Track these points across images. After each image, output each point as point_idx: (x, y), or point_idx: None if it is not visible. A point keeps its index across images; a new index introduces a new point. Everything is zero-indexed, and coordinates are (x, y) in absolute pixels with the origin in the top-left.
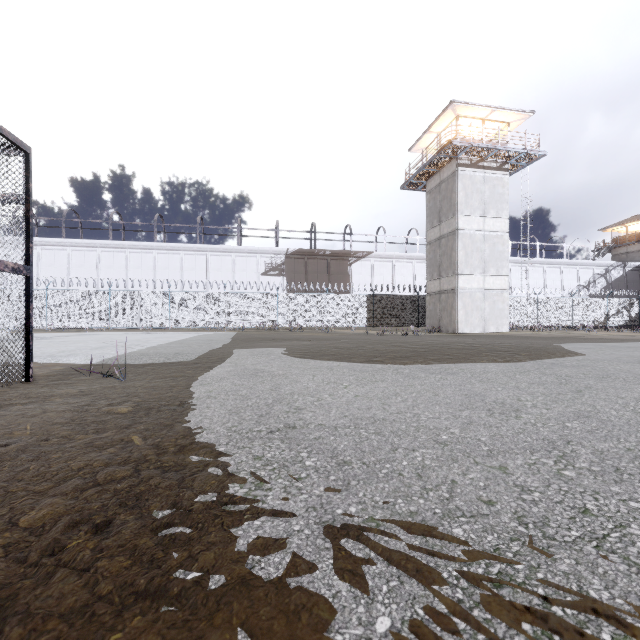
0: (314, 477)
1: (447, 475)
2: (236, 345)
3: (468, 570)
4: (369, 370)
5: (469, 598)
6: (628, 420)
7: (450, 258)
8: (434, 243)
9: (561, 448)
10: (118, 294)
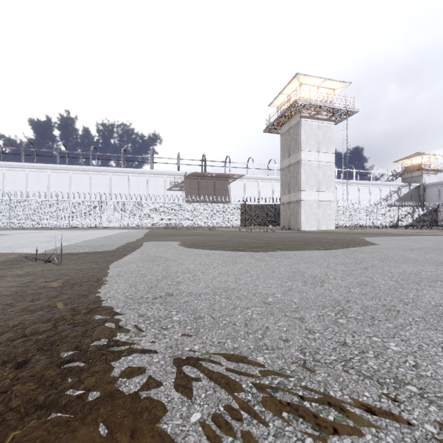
0: (176, 327)
1: (264, 324)
2: (146, 239)
3: (259, 382)
4: (233, 256)
5: (255, 399)
6: (390, 286)
7: (296, 179)
8: (285, 169)
9: (342, 305)
10: (63, 203)
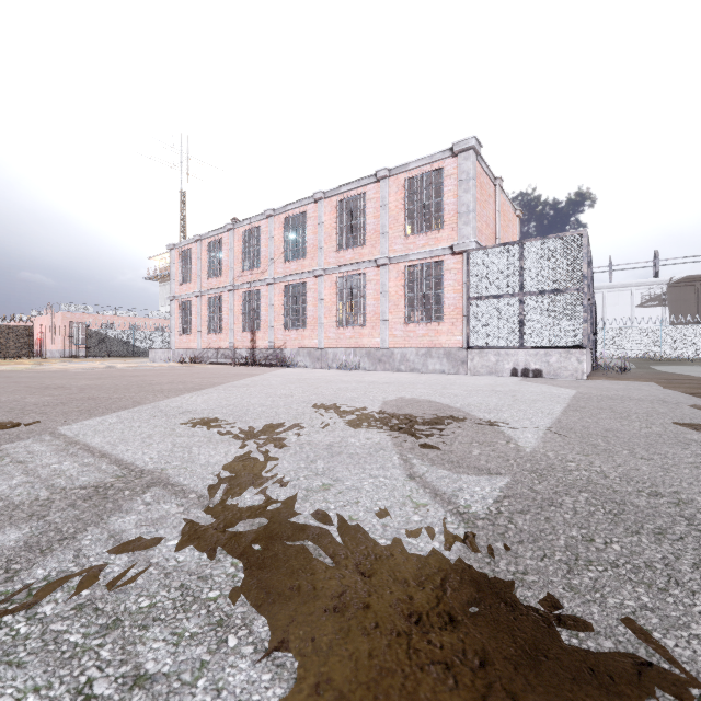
0: None
1: None
2: (644, 365)
3: None
4: None
5: None
6: None
7: None
8: None
9: None
10: None
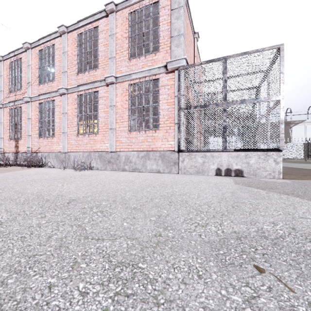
0: None
1: None
2: None
3: None
4: None
5: None
6: None
7: None
8: None
9: None
10: None
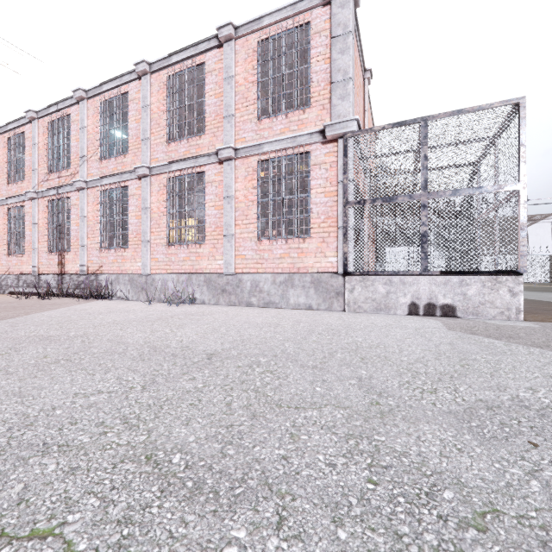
0: None
1: None
2: None
3: None
4: None
5: None
6: None
7: None
8: None
9: None
10: None
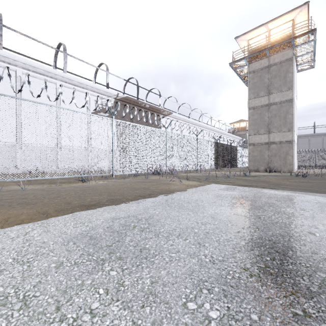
0: None
1: None
2: None
3: None
4: None
5: None
6: None
7: (284, 119)
8: (260, 108)
9: None
10: None
